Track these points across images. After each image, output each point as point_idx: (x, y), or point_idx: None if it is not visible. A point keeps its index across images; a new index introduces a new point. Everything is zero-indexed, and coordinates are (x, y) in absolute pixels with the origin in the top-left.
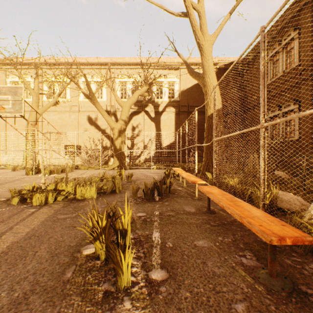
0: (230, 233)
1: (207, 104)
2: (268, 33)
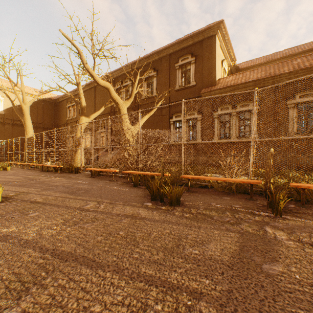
0: (27, 169)
1: (27, 133)
2: (66, 96)
